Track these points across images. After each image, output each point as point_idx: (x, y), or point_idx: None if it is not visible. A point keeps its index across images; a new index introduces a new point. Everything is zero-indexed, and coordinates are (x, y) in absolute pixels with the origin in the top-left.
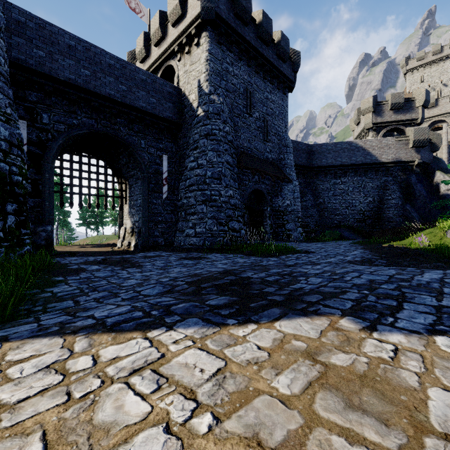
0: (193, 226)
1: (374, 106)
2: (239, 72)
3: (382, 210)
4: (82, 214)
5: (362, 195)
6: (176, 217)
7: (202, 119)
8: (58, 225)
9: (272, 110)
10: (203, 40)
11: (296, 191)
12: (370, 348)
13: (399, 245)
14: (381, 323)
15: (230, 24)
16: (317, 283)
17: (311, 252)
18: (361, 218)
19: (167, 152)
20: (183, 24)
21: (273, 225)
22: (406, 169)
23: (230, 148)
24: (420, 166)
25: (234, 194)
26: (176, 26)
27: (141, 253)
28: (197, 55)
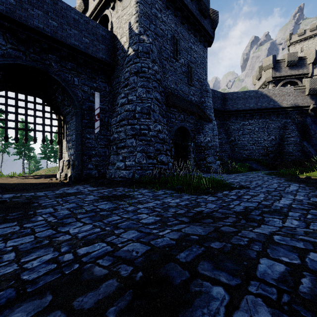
0: (123, 159)
1: (273, 63)
2: (167, 20)
3: (282, 146)
4: (43, 150)
5: (266, 134)
6: (110, 151)
7: (132, 58)
8: (24, 158)
9: (195, 58)
10: None
11: (215, 129)
12: None
13: (314, 177)
14: None
15: None
16: None
17: (246, 188)
18: (265, 152)
19: (101, 91)
20: None
21: (195, 158)
22: (302, 112)
23: (159, 86)
24: (313, 111)
25: (162, 129)
26: None
27: (64, 188)
28: None
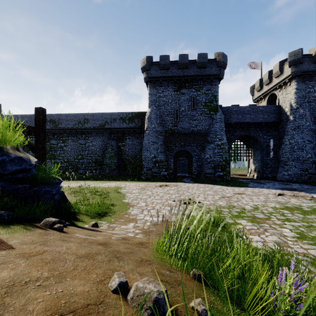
0: (286, 171)
1: None
2: None
3: None
4: None
5: None
6: (277, 165)
7: (292, 121)
8: None
9: None
10: (292, 84)
11: None
12: (301, 193)
13: None
14: (309, 193)
15: (311, 70)
16: (314, 191)
17: None
18: None
19: (272, 136)
20: (281, 78)
21: None
22: None
23: (310, 132)
24: None
25: (312, 156)
26: (277, 78)
27: (262, 180)
28: (289, 90)
